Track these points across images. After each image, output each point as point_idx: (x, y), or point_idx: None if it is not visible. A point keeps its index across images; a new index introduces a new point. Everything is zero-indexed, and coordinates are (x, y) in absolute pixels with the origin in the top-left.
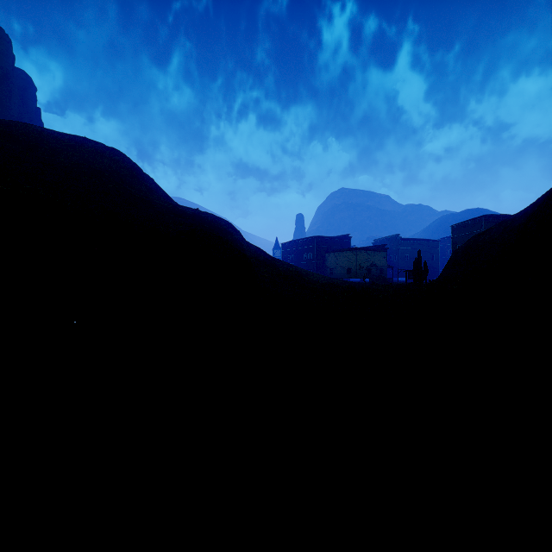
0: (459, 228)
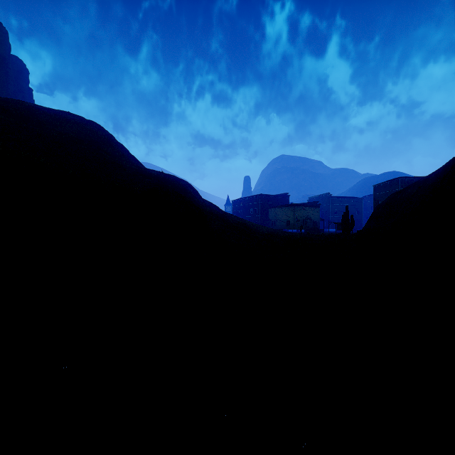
0: (379, 188)
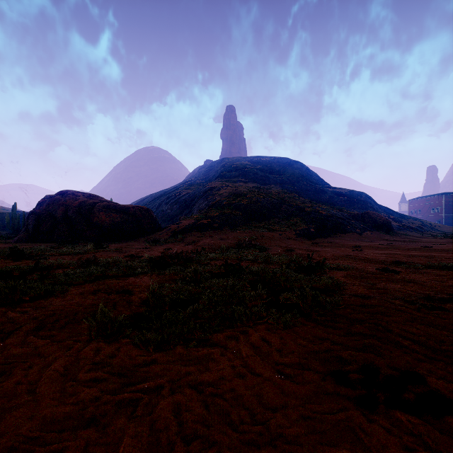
0: None
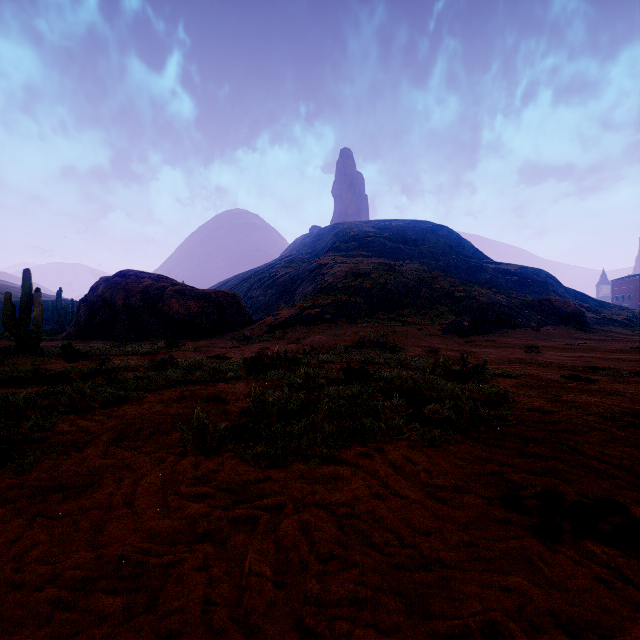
0: None
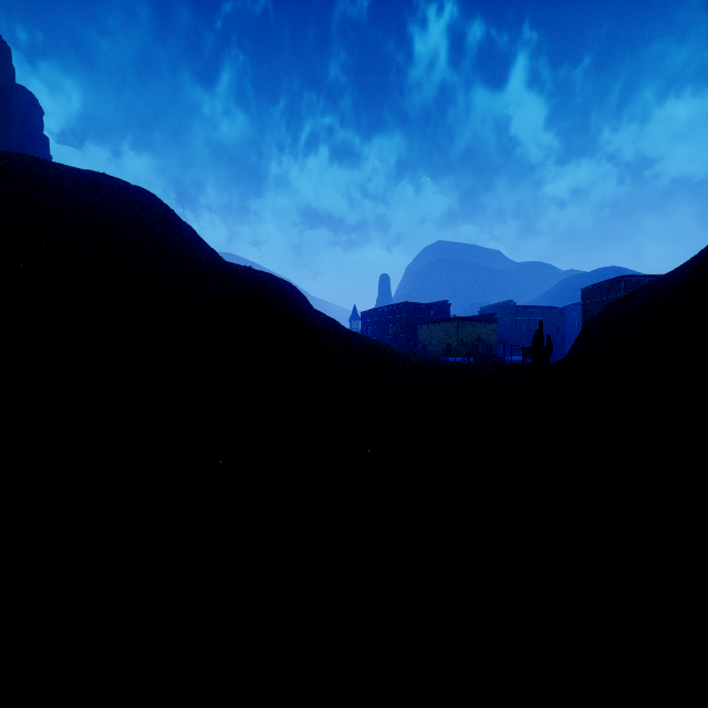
0: (591, 293)
